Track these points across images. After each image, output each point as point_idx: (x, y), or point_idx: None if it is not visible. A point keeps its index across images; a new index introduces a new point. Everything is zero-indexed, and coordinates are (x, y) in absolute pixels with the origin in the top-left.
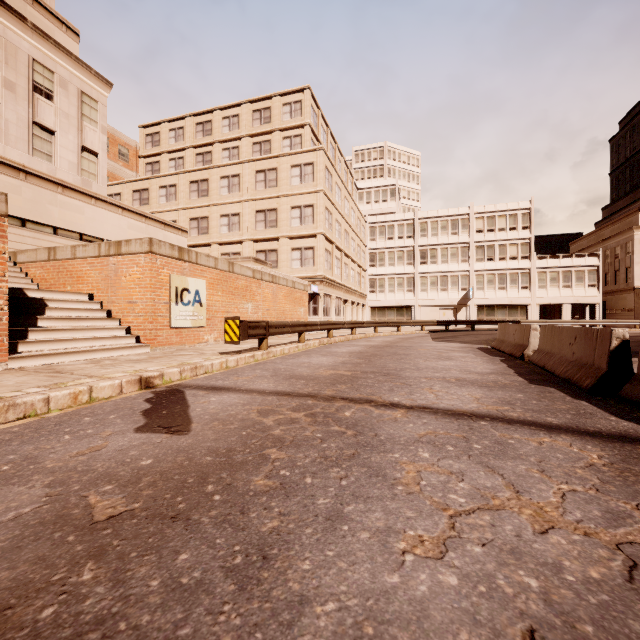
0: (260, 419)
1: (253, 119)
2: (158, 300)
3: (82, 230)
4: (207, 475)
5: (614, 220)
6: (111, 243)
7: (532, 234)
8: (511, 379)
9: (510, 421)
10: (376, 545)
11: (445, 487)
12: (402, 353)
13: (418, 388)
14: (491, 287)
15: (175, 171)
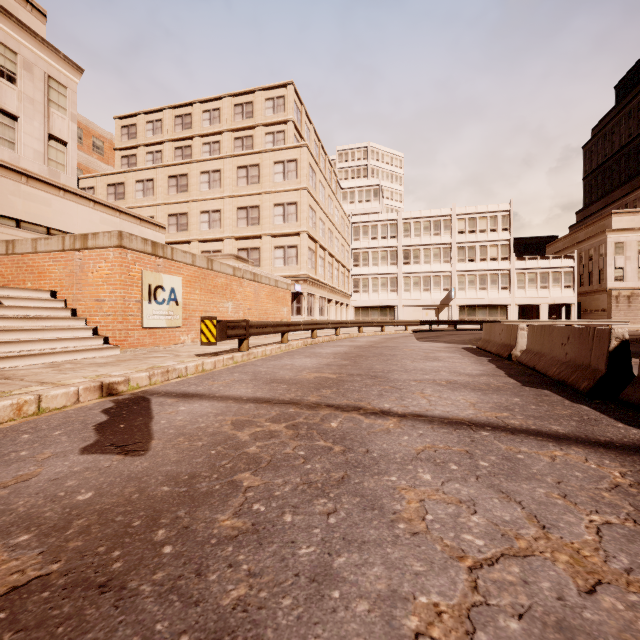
0: (234, 433)
1: (235, 113)
2: (129, 298)
3: (49, 224)
4: (159, 514)
5: (588, 223)
6: (76, 236)
7: (511, 236)
8: (503, 381)
9: (513, 430)
10: (378, 624)
11: (456, 523)
12: (388, 354)
13: (409, 392)
14: (472, 287)
15: (152, 165)
